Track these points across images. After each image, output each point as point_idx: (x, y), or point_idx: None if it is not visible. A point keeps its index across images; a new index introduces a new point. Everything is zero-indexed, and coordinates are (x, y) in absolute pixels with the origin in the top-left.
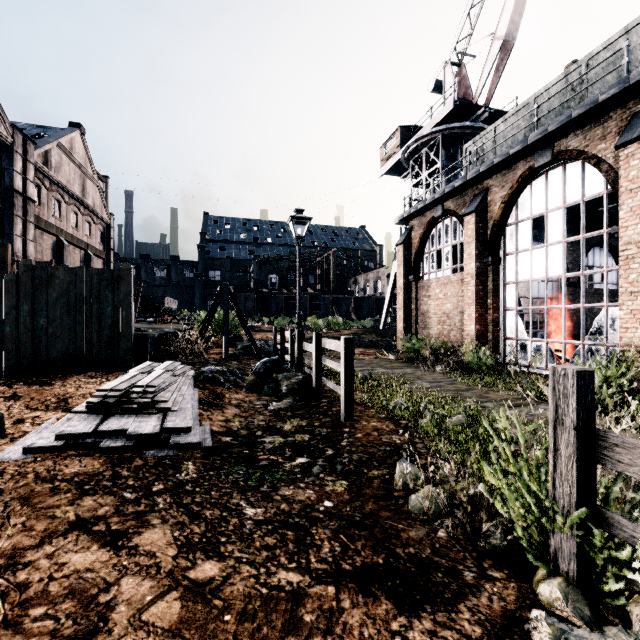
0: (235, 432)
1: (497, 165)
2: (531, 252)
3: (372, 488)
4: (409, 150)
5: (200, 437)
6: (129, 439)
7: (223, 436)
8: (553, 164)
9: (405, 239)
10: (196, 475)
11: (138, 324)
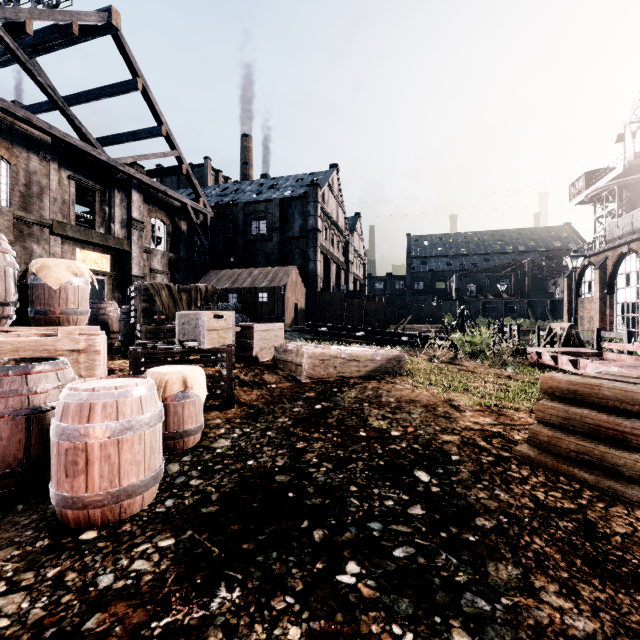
0: None
1: (606, 249)
2: (625, 289)
3: None
4: (590, 196)
5: None
6: None
7: None
8: (632, 252)
9: (569, 275)
10: None
11: None
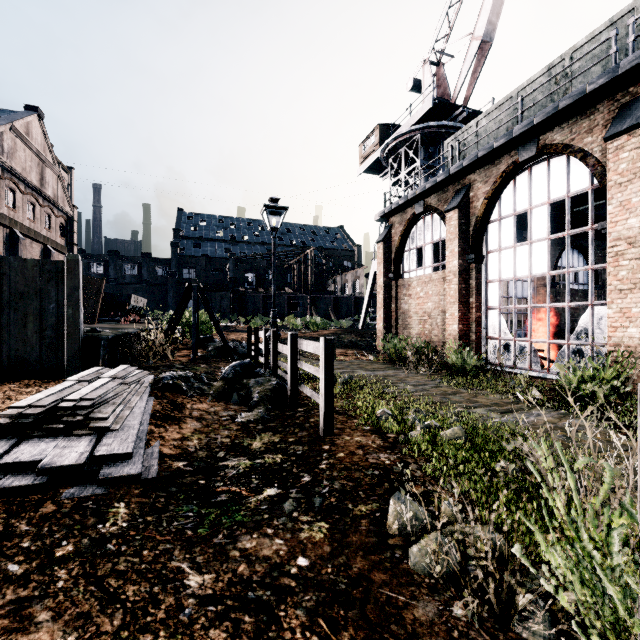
0: (191, 454)
1: (480, 159)
2: (514, 249)
3: (360, 533)
4: (388, 148)
5: (141, 466)
6: (41, 474)
7: (175, 461)
8: (537, 159)
9: (385, 236)
10: (126, 524)
11: (100, 324)
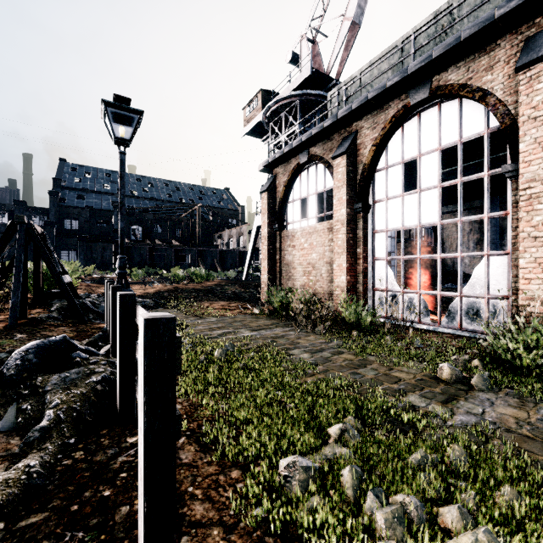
0: None
1: (370, 102)
2: (403, 198)
3: None
4: (270, 111)
5: None
6: None
7: None
8: (428, 103)
9: (269, 186)
10: None
11: None
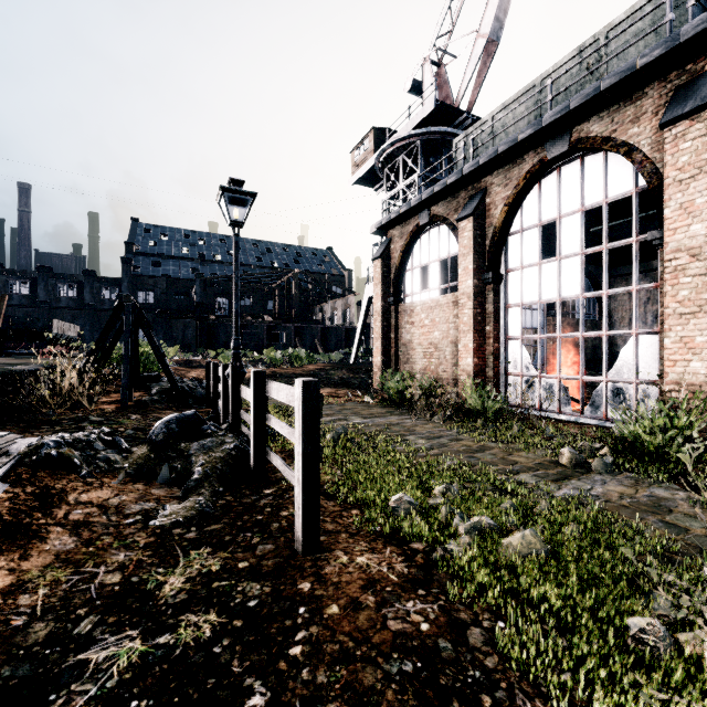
0: (8, 639)
1: (501, 156)
2: (540, 267)
3: None
4: (384, 155)
5: None
6: None
7: None
8: (568, 157)
9: (383, 252)
10: None
11: (2, 358)
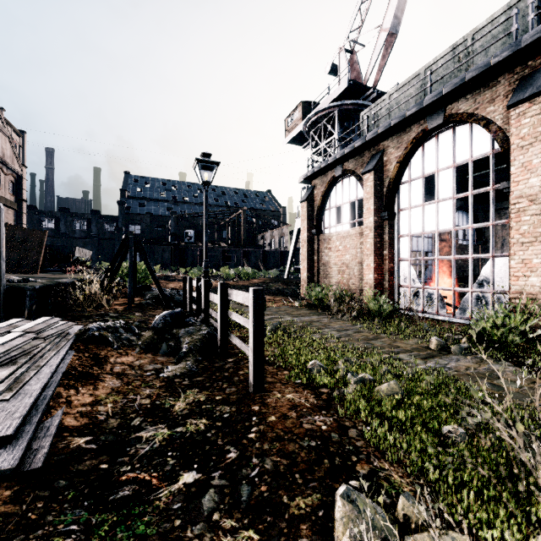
0: (99, 424)
1: (394, 127)
2: (423, 208)
3: None
4: (310, 122)
5: (20, 455)
6: None
7: (76, 436)
8: (444, 127)
9: (308, 196)
10: None
11: (43, 274)
